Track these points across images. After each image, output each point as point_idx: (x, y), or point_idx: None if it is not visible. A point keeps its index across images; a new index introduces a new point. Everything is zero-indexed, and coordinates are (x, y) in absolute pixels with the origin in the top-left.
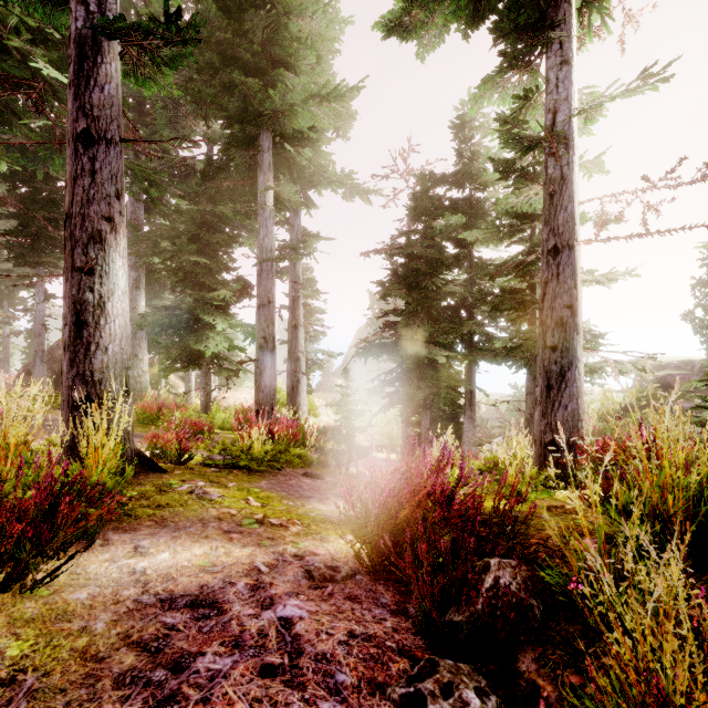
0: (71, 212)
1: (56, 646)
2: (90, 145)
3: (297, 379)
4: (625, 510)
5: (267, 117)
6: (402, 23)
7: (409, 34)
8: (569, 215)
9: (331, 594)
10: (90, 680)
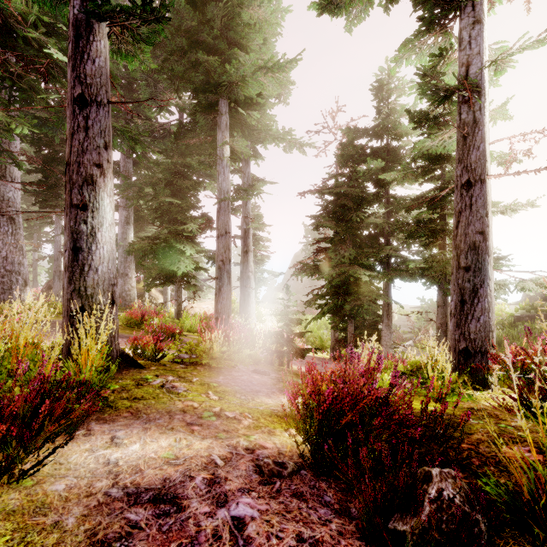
0: (70, 161)
1: (29, 543)
2: (84, 107)
3: (247, 293)
4: None
5: (224, 87)
6: (333, 1)
7: (339, 10)
8: (481, 153)
9: (279, 491)
10: None
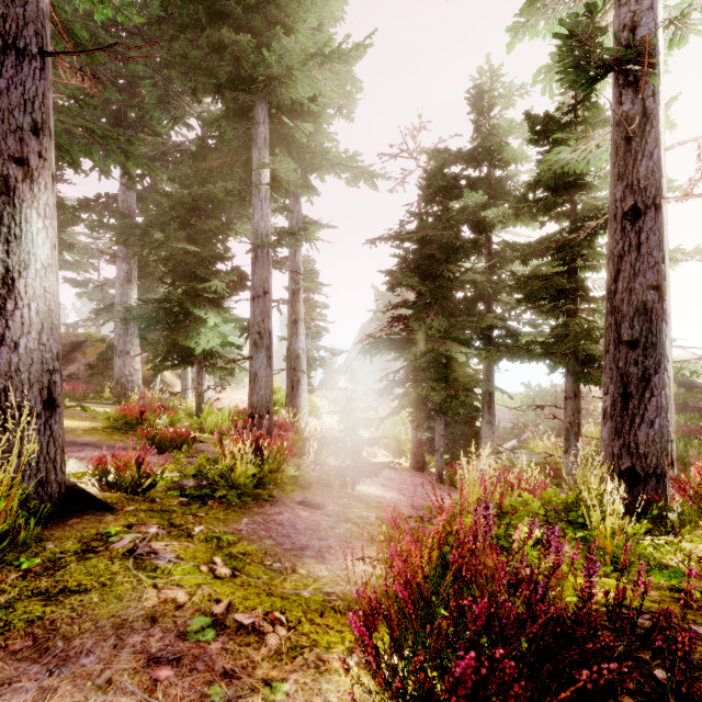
0: None
1: None
2: None
3: (297, 379)
4: None
5: (261, 85)
6: None
7: None
8: (655, 163)
9: None
10: None
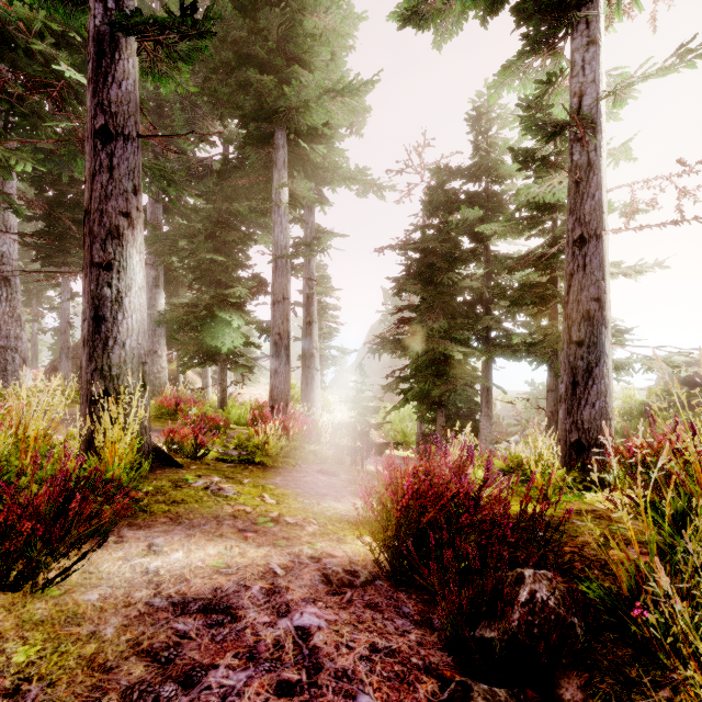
0: (90, 209)
1: (64, 653)
2: (108, 141)
3: (311, 376)
4: (675, 519)
5: (281, 115)
6: (418, 12)
7: (426, 23)
8: (596, 203)
9: (350, 601)
10: (96, 693)
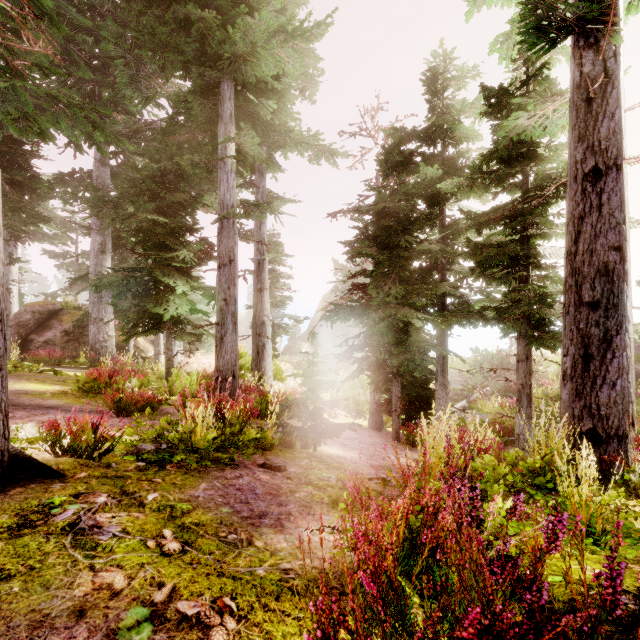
0: None
1: None
2: None
3: (262, 344)
4: None
5: (227, 62)
6: None
7: None
8: (616, 123)
9: None
10: None
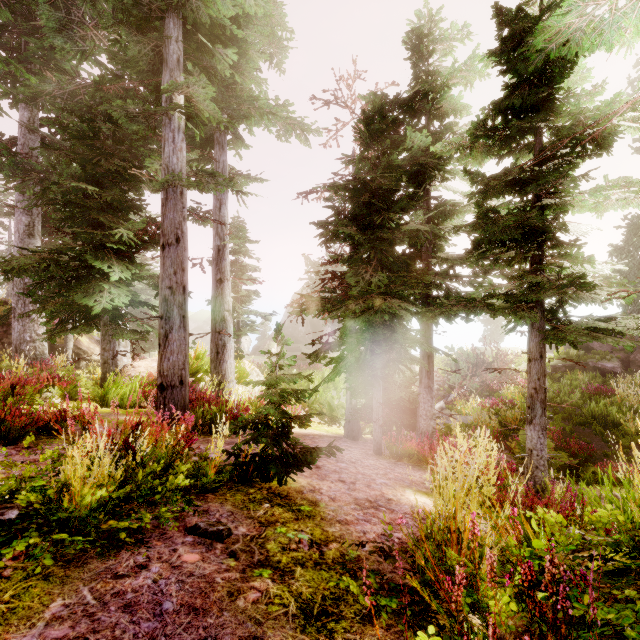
0: None
1: None
2: None
3: (222, 343)
4: None
5: None
6: None
7: None
8: None
9: None
10: None
